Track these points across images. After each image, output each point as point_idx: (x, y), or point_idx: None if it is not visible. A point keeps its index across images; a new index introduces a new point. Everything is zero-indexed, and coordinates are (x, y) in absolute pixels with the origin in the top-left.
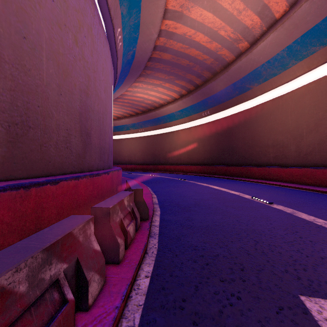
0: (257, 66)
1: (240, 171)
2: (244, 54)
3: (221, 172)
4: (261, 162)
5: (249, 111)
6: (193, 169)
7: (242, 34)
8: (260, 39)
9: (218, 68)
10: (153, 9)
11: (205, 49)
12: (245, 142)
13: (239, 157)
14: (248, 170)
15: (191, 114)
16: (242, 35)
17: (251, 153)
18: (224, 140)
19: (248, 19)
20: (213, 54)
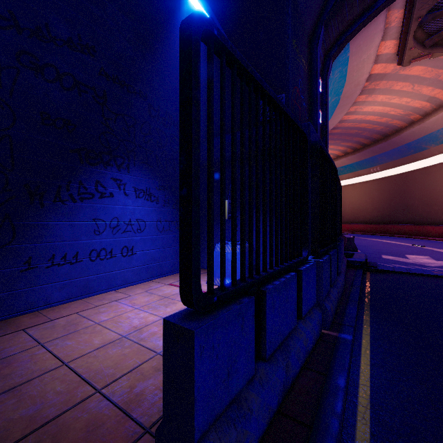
0: (432, 131)
1: (416, 230)
2: (417, 123)
3: (394, 231)
4: (440, 220)
5: (427, 169)
6: (359, 228)
7: (412, 111)
8: (432, 114)
9: (389, 132)
10: (335, 120)
11: (375, 122)
12: (422, 200)
13: (415, 216)
14: (425, 229)
15: (357, 170)
16: (413, 112)
17: (428, 212)
18: (397, 198)
19: (417, 104)
20: (383, 124)
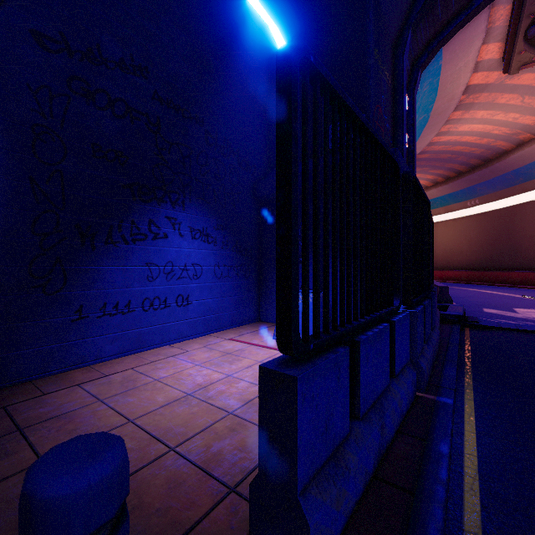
0: None
1: (526, 278)
2: (528, 145)
3: (497, 279)
4: None
5: None
6: (453, 276)
7: (522, 129)
8: None
9: (491, 156)
10: (423, 142)
11: (473, 144)
12: (534, 241)
13: (525, 260)
14: None
15: (450, 204)
16: (523, 130)
17: None
18: (502, 238)
19: (528, 120)
20: (484, 146)
